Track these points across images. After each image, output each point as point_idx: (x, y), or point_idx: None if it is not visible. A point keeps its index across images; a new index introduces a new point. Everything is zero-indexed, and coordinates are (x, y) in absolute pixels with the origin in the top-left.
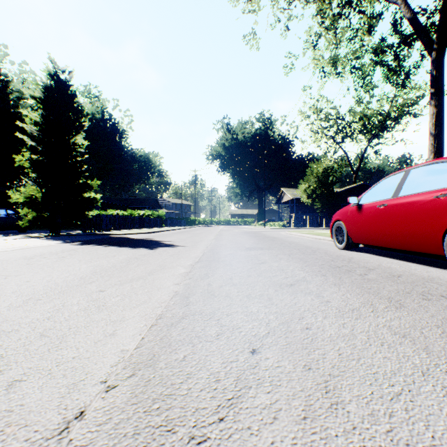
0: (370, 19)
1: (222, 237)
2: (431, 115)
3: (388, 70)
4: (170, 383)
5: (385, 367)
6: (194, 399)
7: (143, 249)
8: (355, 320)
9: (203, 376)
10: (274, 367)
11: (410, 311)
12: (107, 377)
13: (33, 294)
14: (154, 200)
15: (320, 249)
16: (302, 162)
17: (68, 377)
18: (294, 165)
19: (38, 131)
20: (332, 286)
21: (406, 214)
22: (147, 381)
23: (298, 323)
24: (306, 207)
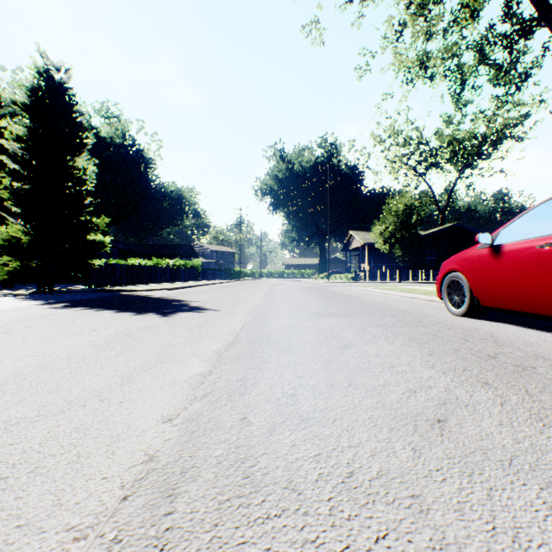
0: (474, 0)
1: (274, 294)
2: None
3: (498, 69)
4: None
5: None
6: None
7: (151, 316)
8: None
9: None
10: None
11: None
12: None
13: None
14: (189, 247)
15: (426, 316)
16: (375, 198)
17: None
18: (365, 202)
19: (21, 149)
20: (541, 425)
21: None
22: None
23: None
24: (380, 255)
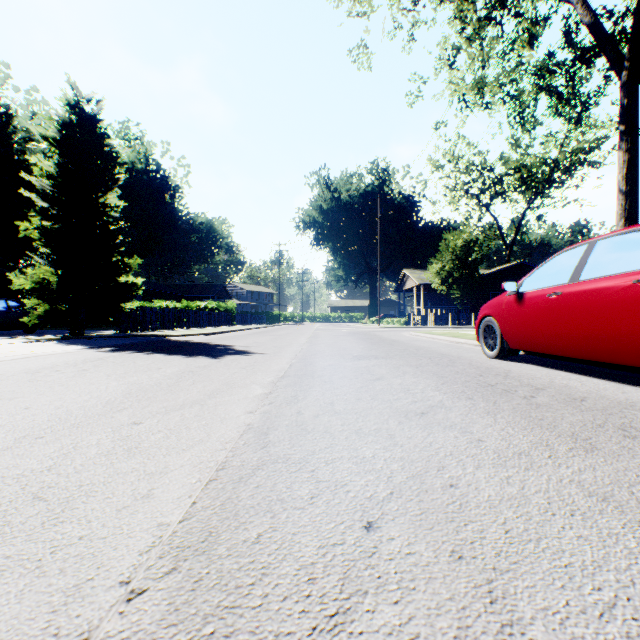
0: (532, 26)
1: (318, 339)
2: (620, 164)
3: (558, 99)
4: (233, 585)
5: (583, 555)
6: (273, 615)
7: (203, 358)
8: (524, 472)
9: (288, 572)
10: (404, 554)
11: (608, 457)
12: (131, 574)
13: (32, 428)
14: (221, 287)
15: (462, 358)
16: (432, 232)
17: (68, 574)
18: (421, 236)
19: (51, 187)
20: (485, 415)
21: (591, 306)
22: (195, 582)
23: (437, 476)
24: (438, 296)
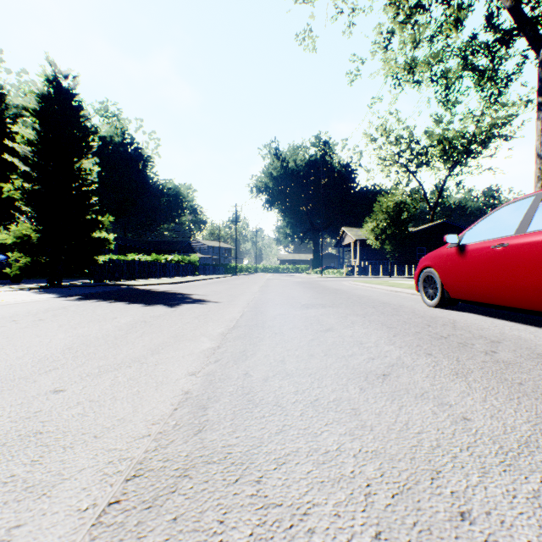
0: (458, 11)
1: (269, 288)
2: (538, 131)
3: (481, 76)
4: None
5: None
6: None
7: (160, 307)
8: None
9: None
10: None
11: None
12: None
13: None
14: (186, 243)
15: (404, 307)
16: (367, 195)
17: None
18: (357, 199)
19: (32, 153)
20: (454, 377)
21: None
22: None
23: (435, 492)
24: (372, 250)
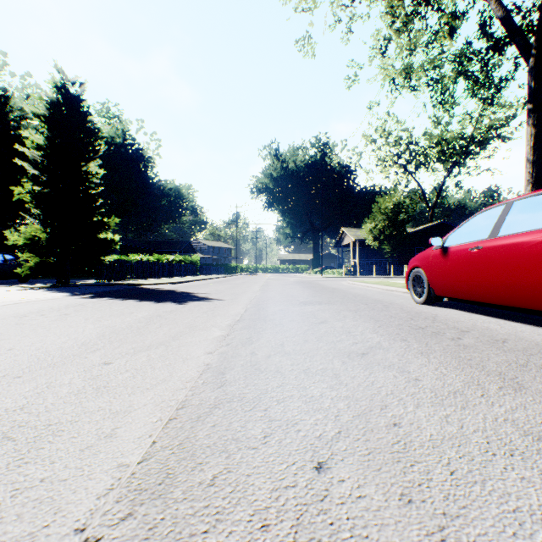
0: (452, 19)
1: (269, 287)
2: (528, 137)
3: (474, 82)
4: (187, 533)
5: (529, 499)
6: None
7: (170, 304)
8: (461, 411)
9: (242, 518)
10: (354, 497)
11: (535, 396)
12: (87, 520)
13: (12, 368)
14: (187, 243)
15: (394, 304)
16: (366, 196)
17: (24, 520)
18: (357, 200)
19: (41, 157)
20: (419, 355)
21: (509, 259)
22: (150, 529)
23: (381, 415)
24: (371, 251)
